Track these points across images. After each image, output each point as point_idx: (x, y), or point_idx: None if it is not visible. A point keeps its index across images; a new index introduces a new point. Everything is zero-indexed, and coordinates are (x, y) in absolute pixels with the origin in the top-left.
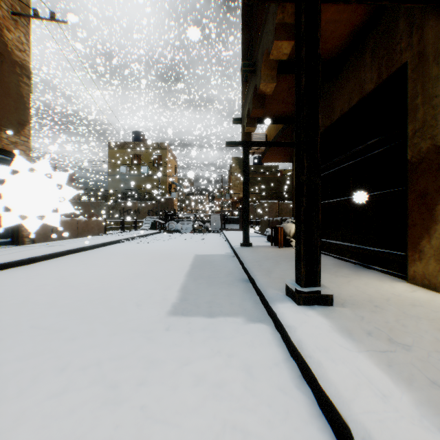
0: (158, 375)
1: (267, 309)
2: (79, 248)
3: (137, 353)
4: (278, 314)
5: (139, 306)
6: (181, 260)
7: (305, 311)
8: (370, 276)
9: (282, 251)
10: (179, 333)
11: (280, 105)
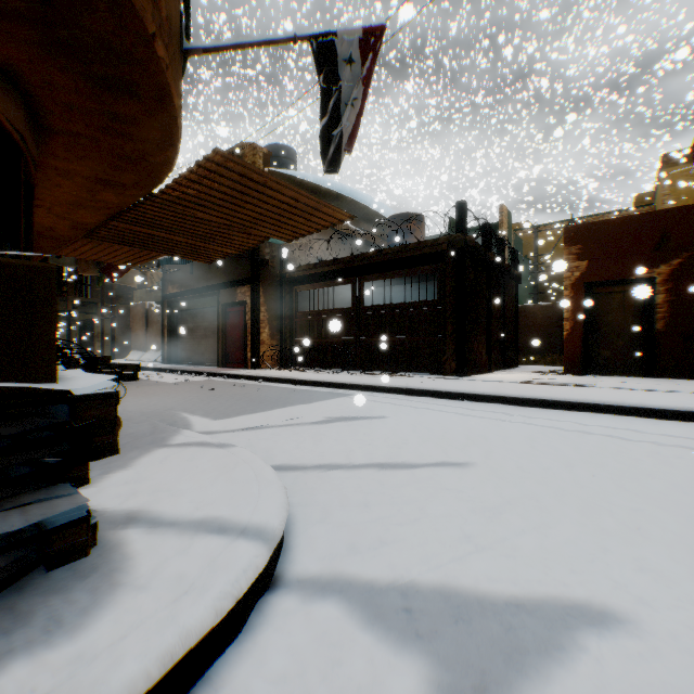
0: None
1: None
2: None
3: None
4: None
5: None
6: None
7: None
8: None
9: None
10: None
11: None
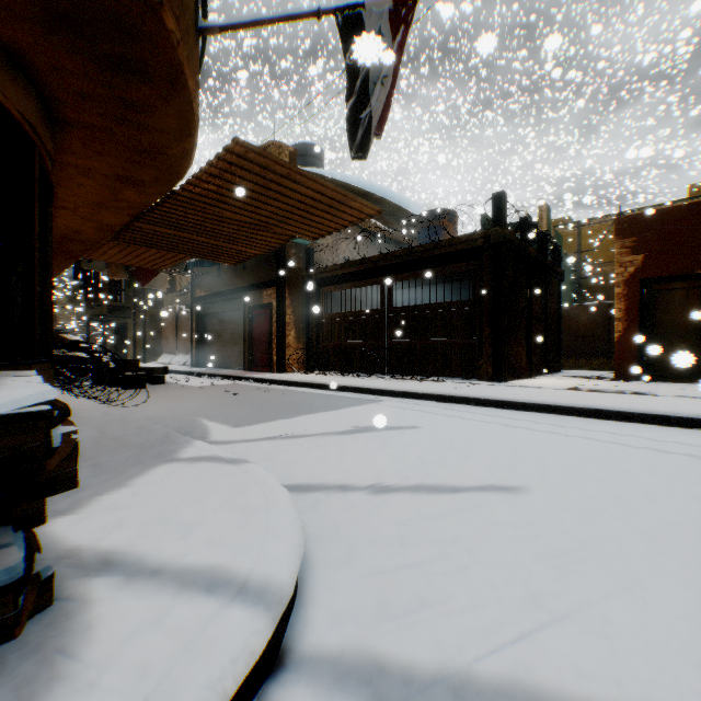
0: None
1: None
2: None
3: None
4: None
5: None
6: None
7: None
8: None
9: None
10: None
11: None
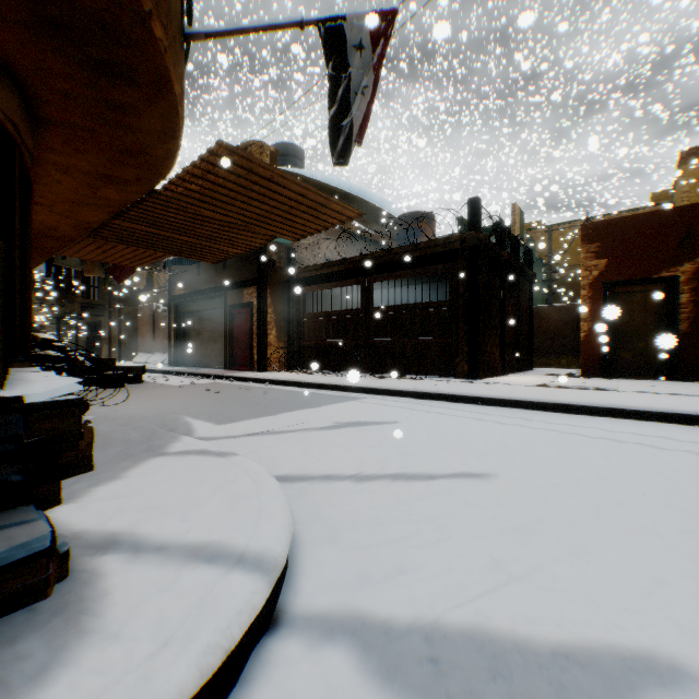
0: None
1: None
2: None
3: None
4: None
5: None
6: None
7: None
8: None
9: None
10: None
11: None
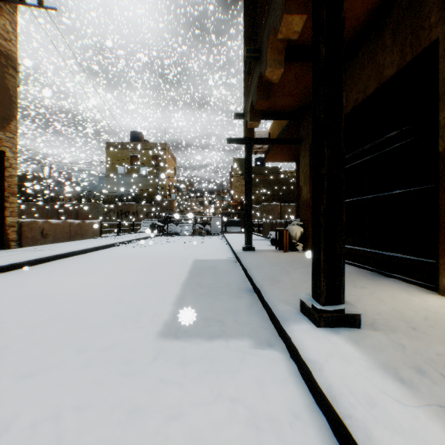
0: (136, 437)
1: (278, 330)
2: (69, 253)
3: (112, 397)
4: (295, 341)
5: (124, 324)
6: (179, 266)
7: (328, 337)
8: (394, 287)
9: (288, 256)
10: (170, 364)
11: (286, 98)
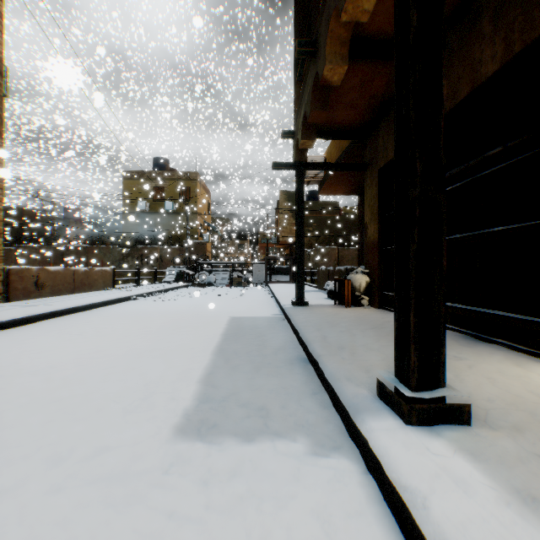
0: None
1: (346, 423)
2: (69, 309)
3: None
4: (376, 449)
5: (127, 414)
6: (210, 326)
7: (425, 441)
8: (498, 357)
9: (351, 314)
10: (187, 484)
11: (348, 111)
